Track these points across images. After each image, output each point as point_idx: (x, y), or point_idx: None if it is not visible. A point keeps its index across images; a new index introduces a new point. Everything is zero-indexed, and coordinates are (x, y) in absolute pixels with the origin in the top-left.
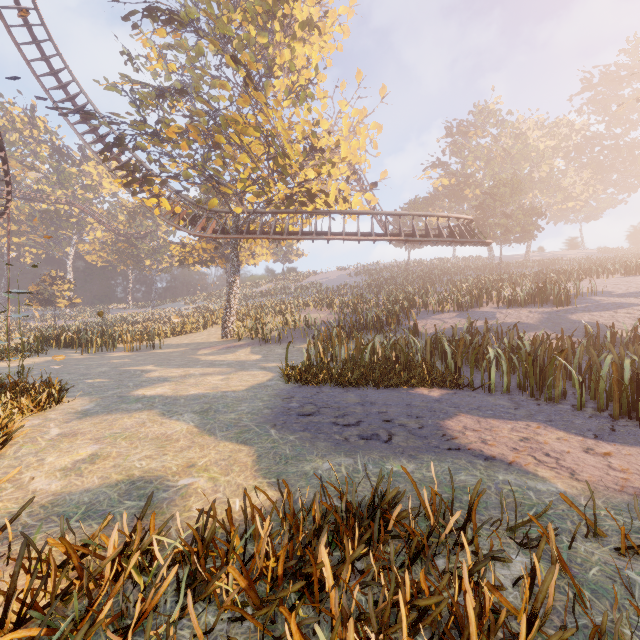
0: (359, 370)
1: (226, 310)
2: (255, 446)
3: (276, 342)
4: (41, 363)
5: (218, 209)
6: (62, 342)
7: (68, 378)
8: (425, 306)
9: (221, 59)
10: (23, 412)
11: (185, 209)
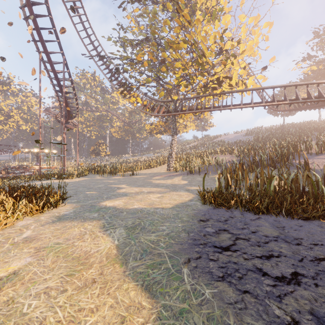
0: (267, 198)
1: (169, 155)
2: (159, 302)
3: (197, 173)
4: (80, 181)
5: (165, 100)
6: (96, 171)
7: (80, 190)
8: (307, 149)
9: (163, 3)
10: (28, 213)
11: (149, 102)
